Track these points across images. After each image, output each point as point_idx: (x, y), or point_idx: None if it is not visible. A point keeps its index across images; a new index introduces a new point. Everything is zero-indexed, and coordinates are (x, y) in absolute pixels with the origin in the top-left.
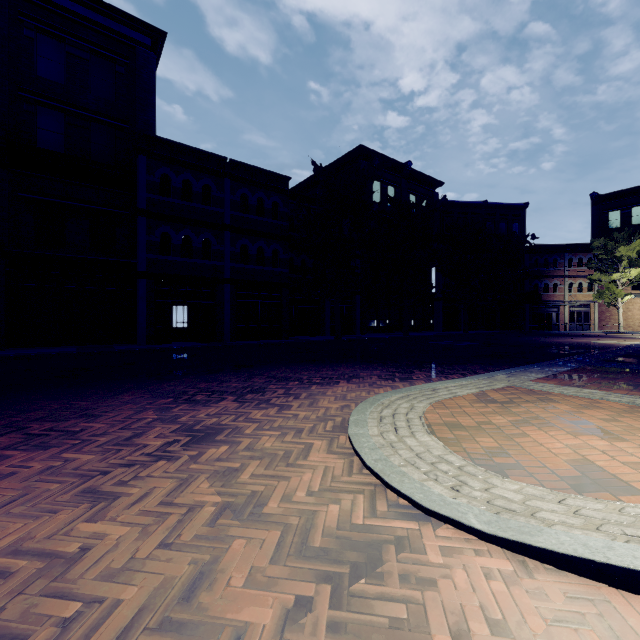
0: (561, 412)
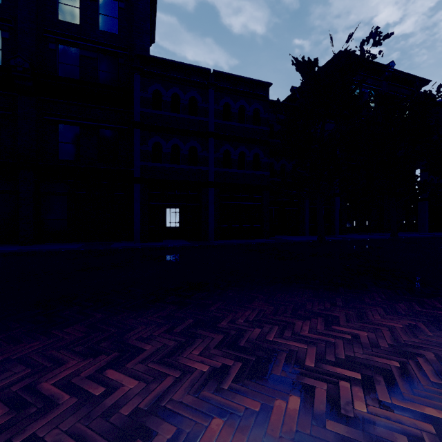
0: None
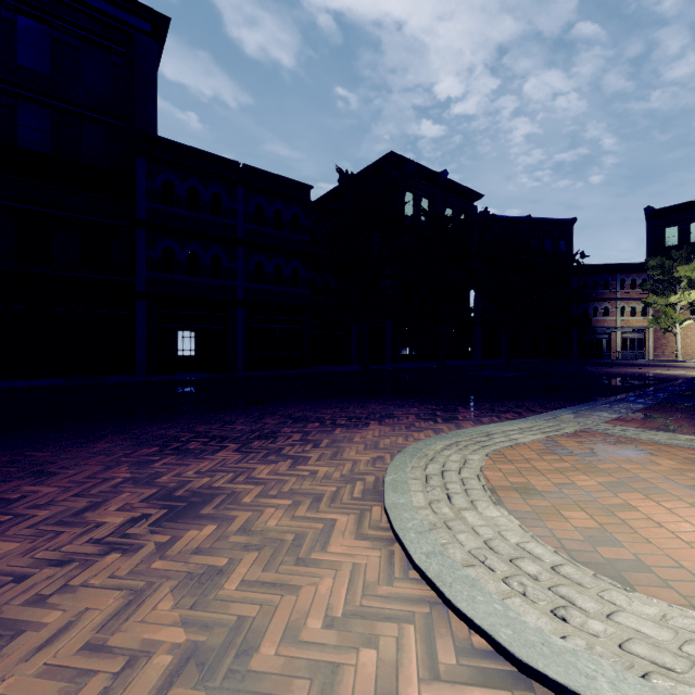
0: (665, 470)
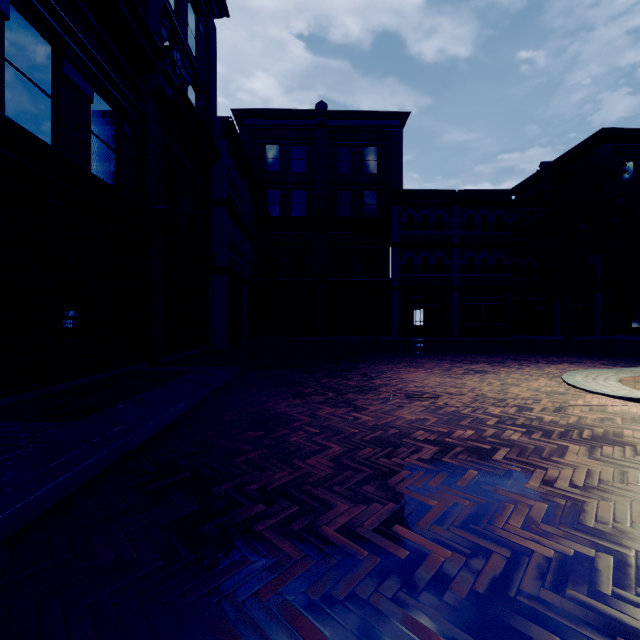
0: None
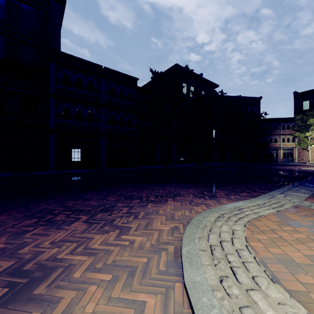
0: None
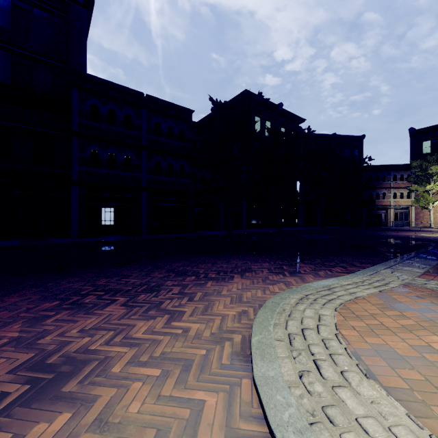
0: None
